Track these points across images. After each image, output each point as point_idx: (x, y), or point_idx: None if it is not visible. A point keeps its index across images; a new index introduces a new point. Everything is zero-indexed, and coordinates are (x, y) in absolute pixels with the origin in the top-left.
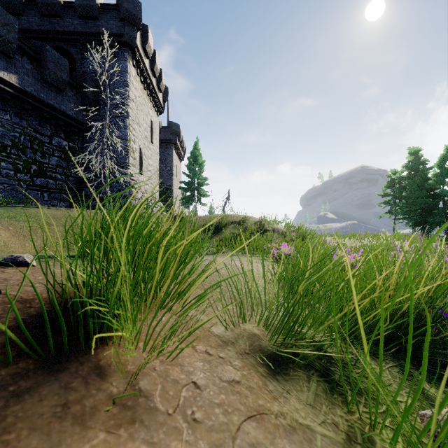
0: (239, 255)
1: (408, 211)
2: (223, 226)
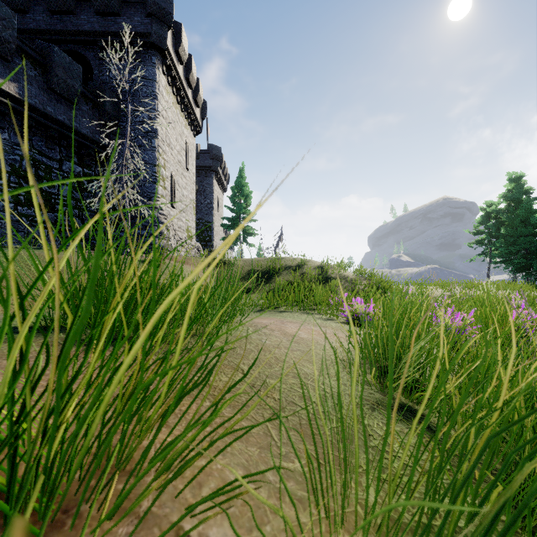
0: (297, 313)
1: (508, 253)
2: (275, 272)
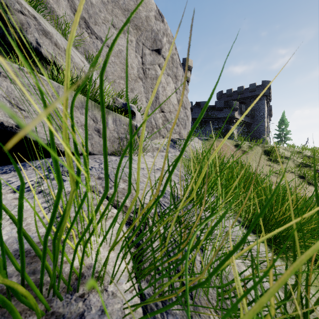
0: None
1: None
2: None
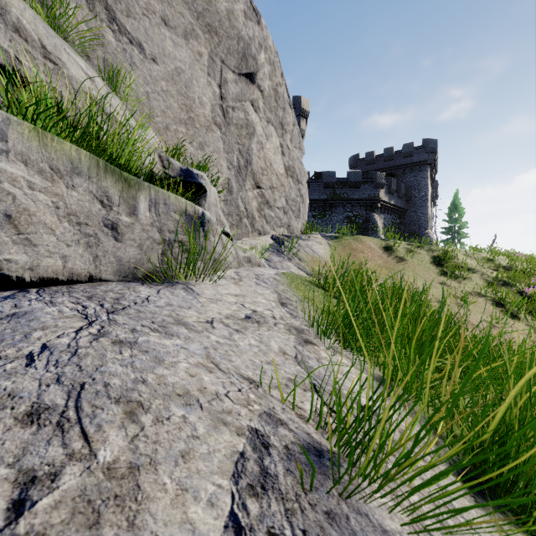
0: None
1: None
2: None
